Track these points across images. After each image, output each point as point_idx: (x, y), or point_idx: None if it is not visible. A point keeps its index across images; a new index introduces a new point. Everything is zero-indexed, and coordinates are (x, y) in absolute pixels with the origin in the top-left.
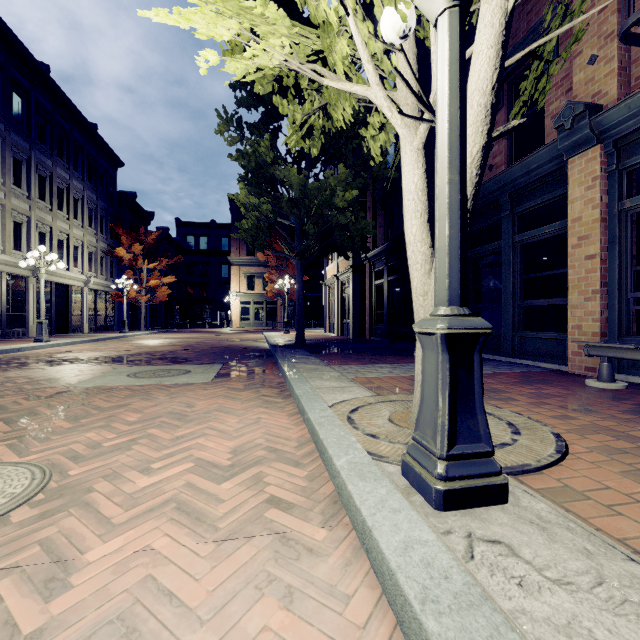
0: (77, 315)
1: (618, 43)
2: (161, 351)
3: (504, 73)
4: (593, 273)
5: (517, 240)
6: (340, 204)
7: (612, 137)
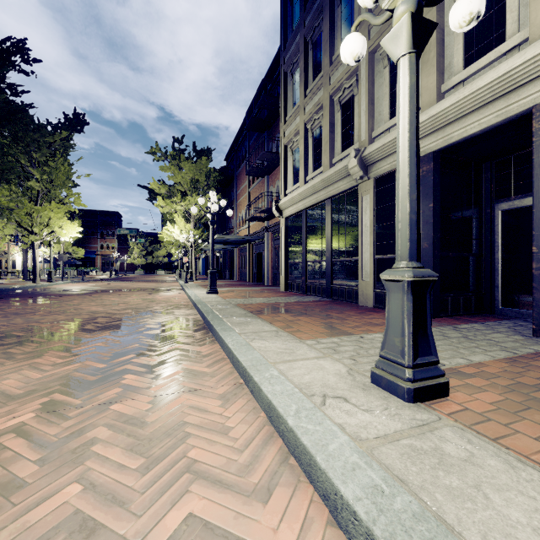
0: None
1: None
2: (74, 295)
3: None
4: None
5: None
6: None
7: None
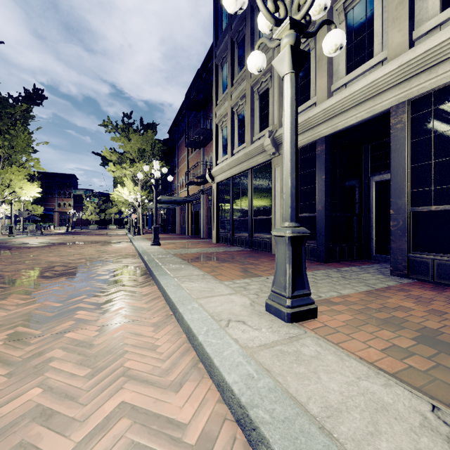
0: None
1: None
2: (34, 247)
3: None
4: None
5: None
6: None
7: None
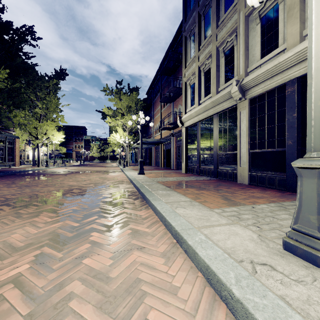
0: None
1: None
2: (60, 174)
3: None
4: None
5: None
6: None
7: None
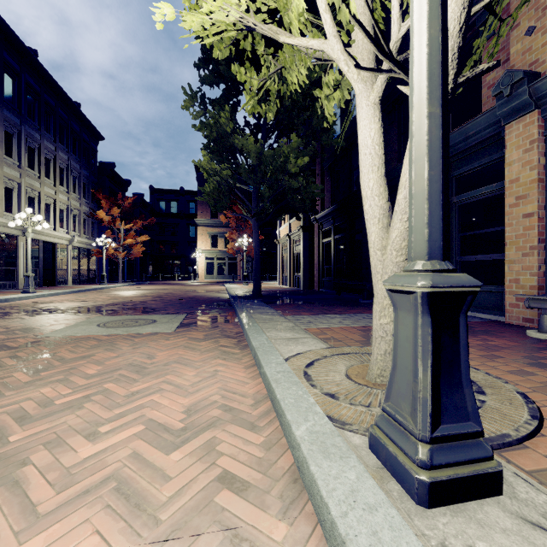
0: (62, 269)
1: None
2: (133, 301)
3: None
4: (531, 230)
5: (455, 201)
6: (293, 170)
7: None
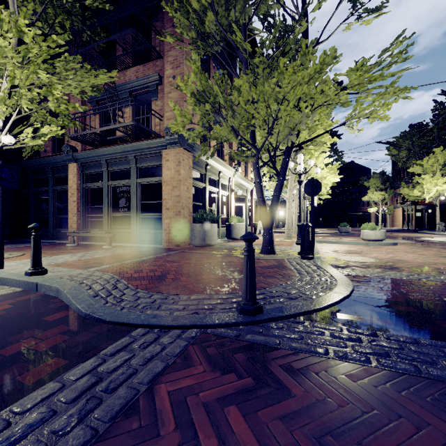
0: None
1: (82, 131)
2: None
3: (50, 112)
4: (75, 207)
5: (55, 189)
6: None
7: (80, 162)
